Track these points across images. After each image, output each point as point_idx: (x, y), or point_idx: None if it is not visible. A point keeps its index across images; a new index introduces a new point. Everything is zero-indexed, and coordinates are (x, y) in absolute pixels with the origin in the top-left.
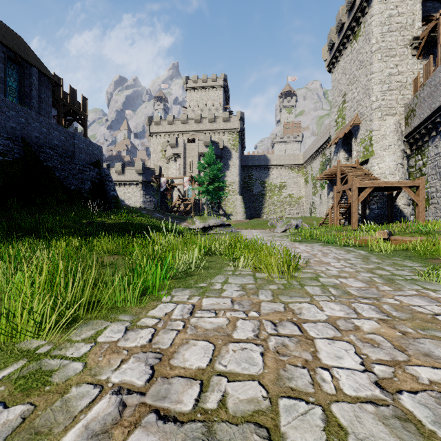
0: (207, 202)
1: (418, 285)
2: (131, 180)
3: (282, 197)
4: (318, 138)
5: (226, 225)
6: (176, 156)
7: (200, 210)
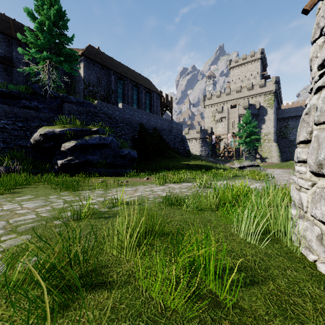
0: (245, 150)
1: None
2: (194, 138)
3: None
4: None
5: (256, 166)
6: (222, 119)
7: (240, 155)
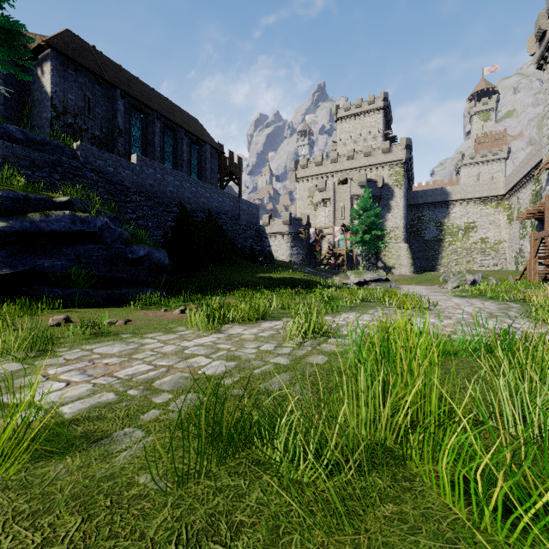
0: (362, 253)
1: (510, 319)
2: (278, 232)
3: (469, 243)
4: (528, 158)
5: (384, 280)
6: (325, 202)
7: (353, 263)
